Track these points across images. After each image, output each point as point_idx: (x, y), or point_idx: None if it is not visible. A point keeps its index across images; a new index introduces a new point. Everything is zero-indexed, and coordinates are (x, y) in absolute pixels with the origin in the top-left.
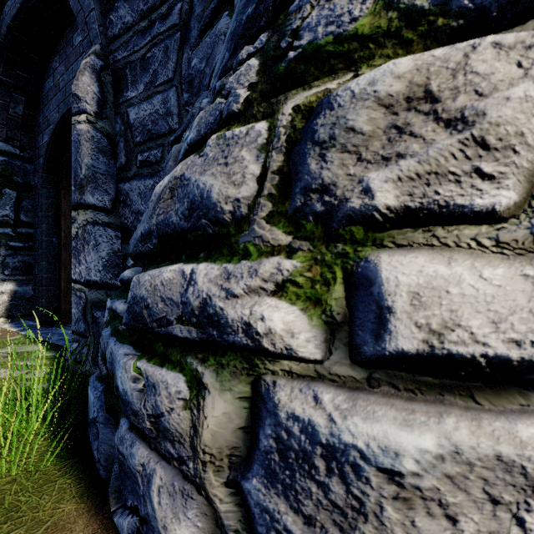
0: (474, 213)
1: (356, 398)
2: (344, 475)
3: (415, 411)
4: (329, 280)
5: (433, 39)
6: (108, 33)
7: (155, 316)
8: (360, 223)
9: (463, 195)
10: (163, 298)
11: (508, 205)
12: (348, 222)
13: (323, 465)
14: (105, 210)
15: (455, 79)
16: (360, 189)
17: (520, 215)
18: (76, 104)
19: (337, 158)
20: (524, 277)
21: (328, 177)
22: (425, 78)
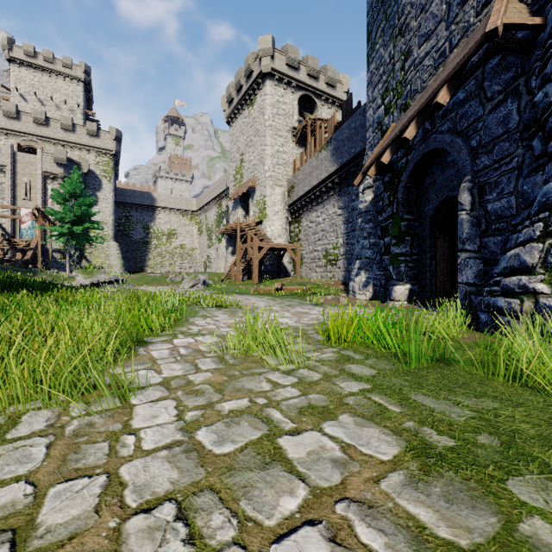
0: None
1: None
2: (550, 310)
3: None
4: None
5: None
6: (474, 169)
7: (510, 288)
8: None
9: None
10: (512, 284)
11: None
12: None
13: (547, 309)
14: (475, 252)
15: None
16: None
17: None
18: (460, 206)
19: None
20: None
21: (551, 261)
22: None
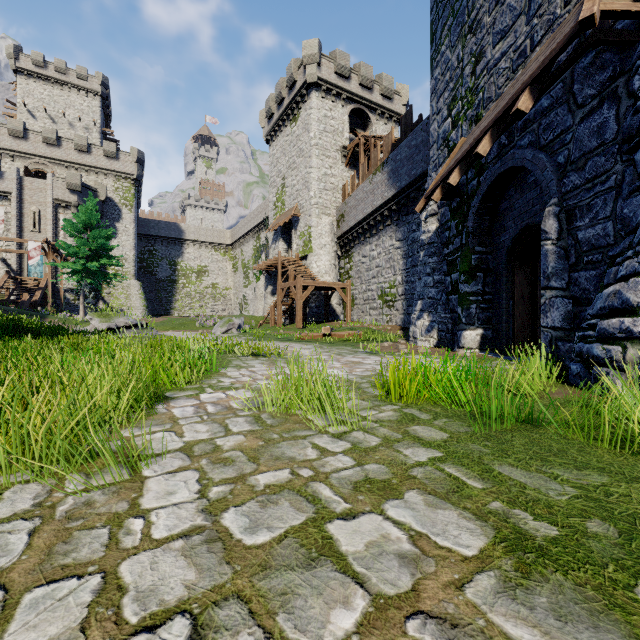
0: None
1: None
2: None
3: None
4: None
5: None
6: (561, 190)
7: (609, 333)
8: None
9: None
10: (612, 327)
11: None
12: None
13: None
14: (562, 289)
15: None
16: None
17: None
18: (544, 235)
19: None
20: None
21: None
22: None
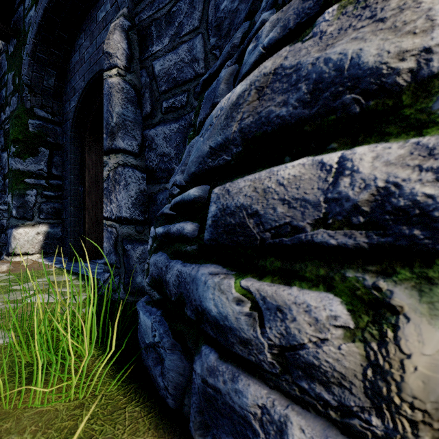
0: None
1: None
2: None
3: None
4: None
5: None
6: None
7: (269, 224)
8: None
9: None
10: (285, 200)
11: None
12: None
13: None
14: (133, 154)
15: None
16: None
17: None
18: (107, 61)
19: None
20: None
21: None
22: None
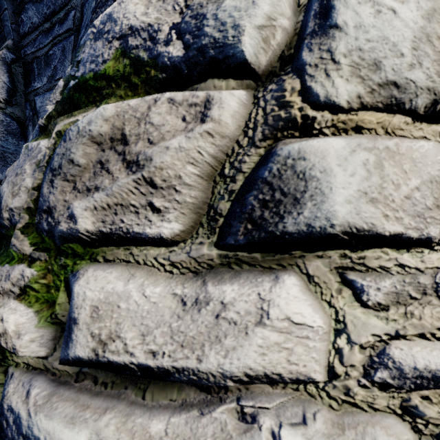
0: (150, 238)
1: (55, 394)
2: None
3: (89, 407)
4: (59, 287)
5: (149, 86)
6: (20, 30)
7: None
8: (74, 241)
9: (139, 224)
10: None
11: (175, 233)
12: (64, 240)
13: None
14: None
15: (139, 127)
16: (67, 215)
17: (188, 240)
18: None
19: (60, 185)
20: (173, 295)
21: (52, 201)
22: (122, 123)
